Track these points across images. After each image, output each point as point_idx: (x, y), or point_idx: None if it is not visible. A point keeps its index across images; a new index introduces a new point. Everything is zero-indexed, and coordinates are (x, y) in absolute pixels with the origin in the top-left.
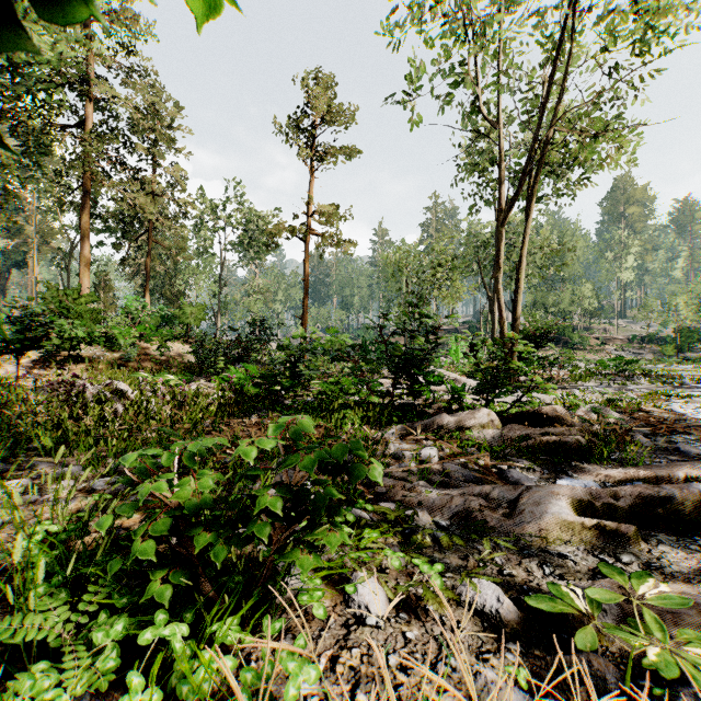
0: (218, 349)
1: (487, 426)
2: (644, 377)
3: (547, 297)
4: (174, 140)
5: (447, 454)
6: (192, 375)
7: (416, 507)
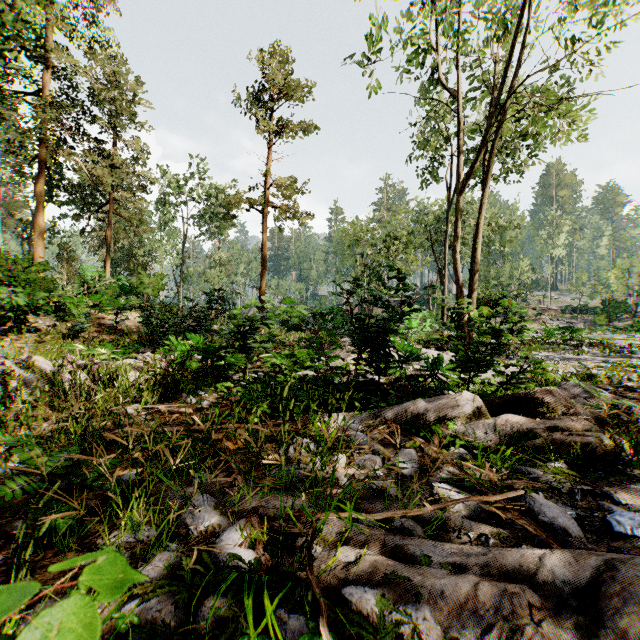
0: (168, 319)
1: (474, 416)
2: (592, 346)
3: (489, 271)
4: (135, 114)
5: (432, 461)
6: (141, 346)
7: (412, 603)
